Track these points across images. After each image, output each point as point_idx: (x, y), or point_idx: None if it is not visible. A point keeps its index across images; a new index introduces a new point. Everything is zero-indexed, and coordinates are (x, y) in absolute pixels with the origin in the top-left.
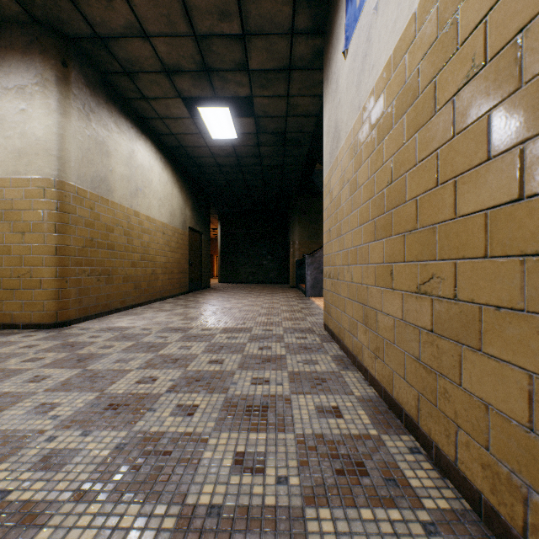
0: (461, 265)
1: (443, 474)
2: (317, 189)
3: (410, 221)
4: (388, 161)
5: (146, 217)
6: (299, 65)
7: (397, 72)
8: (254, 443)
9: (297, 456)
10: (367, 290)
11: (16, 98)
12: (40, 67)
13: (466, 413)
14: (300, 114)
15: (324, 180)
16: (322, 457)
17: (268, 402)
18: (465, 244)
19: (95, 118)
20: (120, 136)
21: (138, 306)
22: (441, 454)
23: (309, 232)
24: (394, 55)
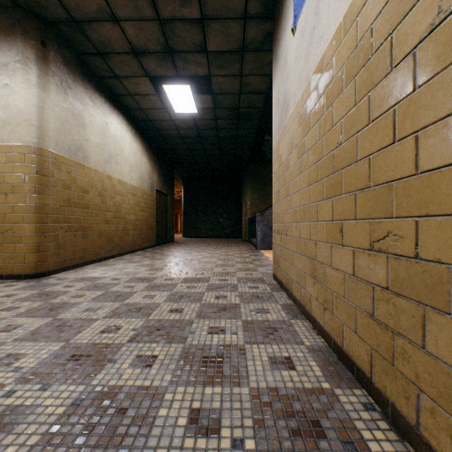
0: (425, 223)
1: (401, 435)
2: (265, 157)
3: (362, 179)
4: (338, 123)
5: (118, 181)
6: (251, 47)
7: (347, 37)
8: (210, 398)
9: (252, 413)
10: (315, 246)
11: (0, 74)
12: (21, 47)
13: (431, 378)
14: (251, 92)
15: (273, 147)
16: (277, 415)
17: (223, 353)
18: (429, 201)
19: (72, 93)
20: (94, 110)
21: (111, 258)
22: (399, 414)
23: (259, 194)
24: (344, 21)
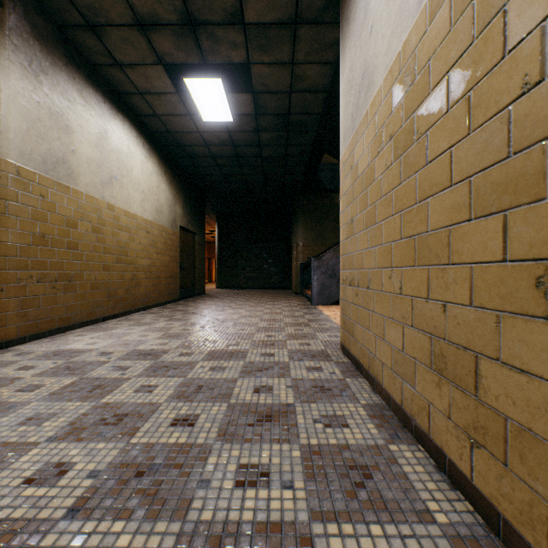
0: None
1: None
2: (322, 185)
3: None
4: (526, 38)
5: (124, 212)
6: (307, 16)
7: None
8: None
9: None
10: (444, 312)
11: None
12: None
13: None
14: (306, 90)
15: (342, 156)
16: None
17: None
18: None
19: (48, 81)
20: (86, 110)
21: (113, 318)
22: None
23: (314, 232)
24: None
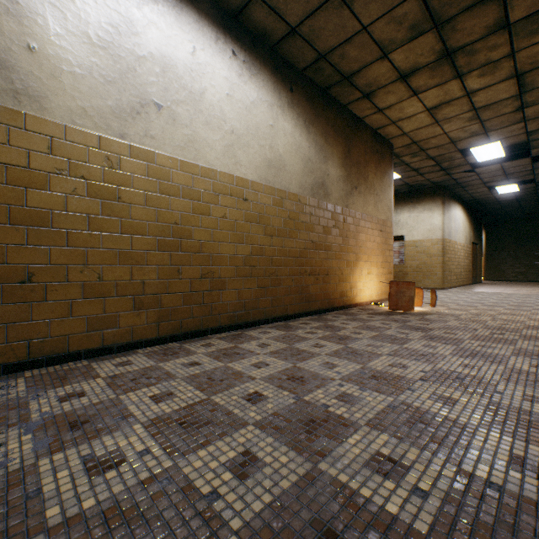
0: None
1: None
2: None
3: None
4: None
5: (458, 243)
6: None
7: None
8: None
9: None
10: None
11: (427, 213)
12: (436, 201)
13: None
14: None
15: None
16: None
17: None
18: None
19: (448, 209)
20: (452, 211)
21: (456, 287)
22: None
23: None
24: None
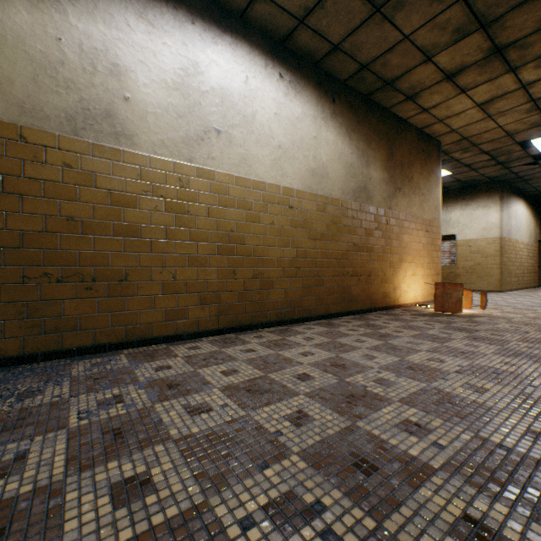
0: None
1: None
2: None
3: None
4: None
5: (520, 242)
6: None
7: None
8: None
9: None
10: None
11: (482, 210)
12: (492, 197)
13: None
14: None
15: None
16: None
17: None
18: None
19: (507, 205)
20: (512, 207)
21: (517, 290)
22: None
23: None
24: None
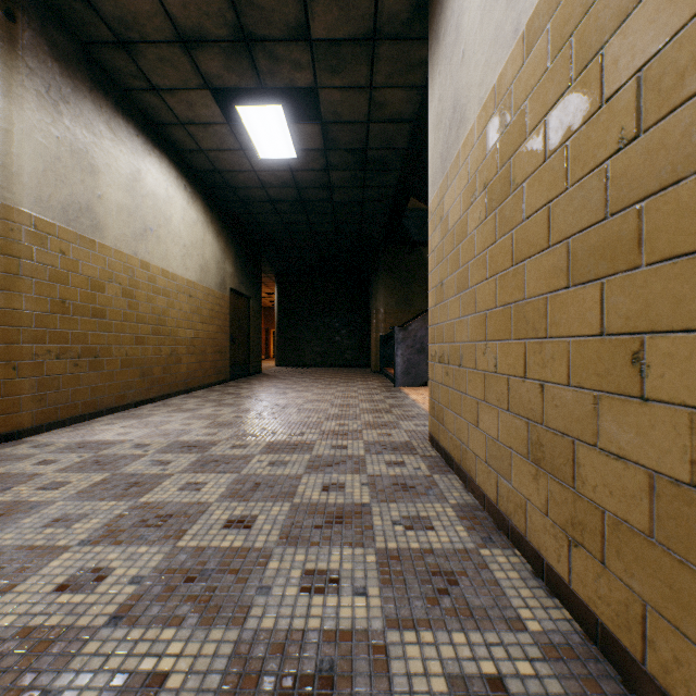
0: None
1: None
2: (409, 237)
3: None
4: (623, 88)
5: (162, 271)
6: (388, 31)
7: None
8: None
9: None
10: (542, 393)
11: None
12: None
13: None
14: (388, 119)
15: (431, 204)
16: None
17: (334, 661)
18: None
19: (70, 111)
20: (115, 146)
21: (147, 404)
22: None
23: (398, 296)
24: None
